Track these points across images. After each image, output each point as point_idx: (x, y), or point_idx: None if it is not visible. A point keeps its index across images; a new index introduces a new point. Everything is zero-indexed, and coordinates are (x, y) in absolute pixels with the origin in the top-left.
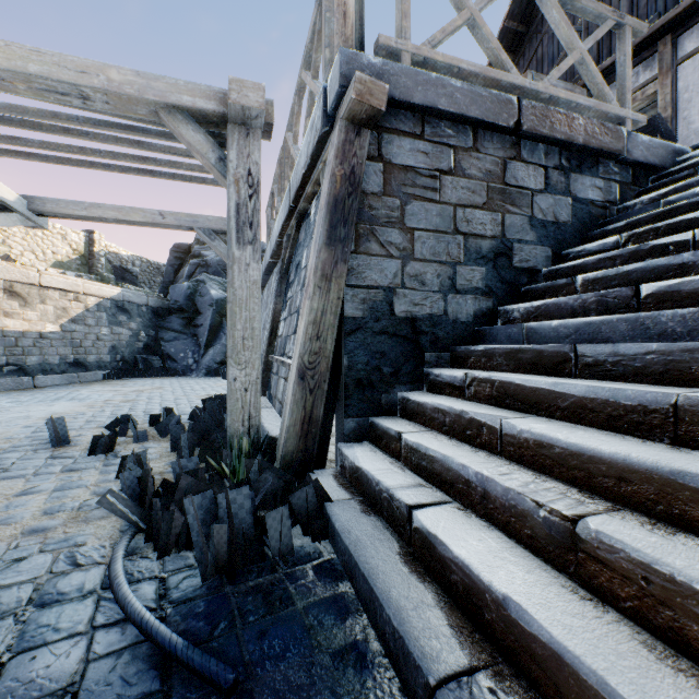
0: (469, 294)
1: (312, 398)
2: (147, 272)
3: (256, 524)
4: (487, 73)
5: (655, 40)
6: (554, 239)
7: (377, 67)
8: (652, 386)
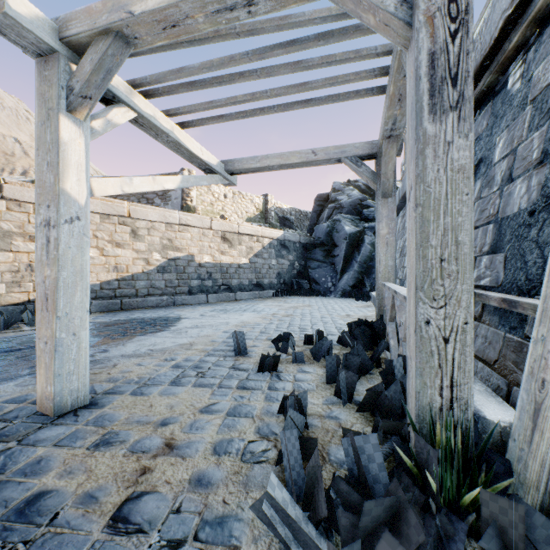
0: None
1: None
2: (299, 219)
3: None
4: None
5: None
6: None
7: None
8: None
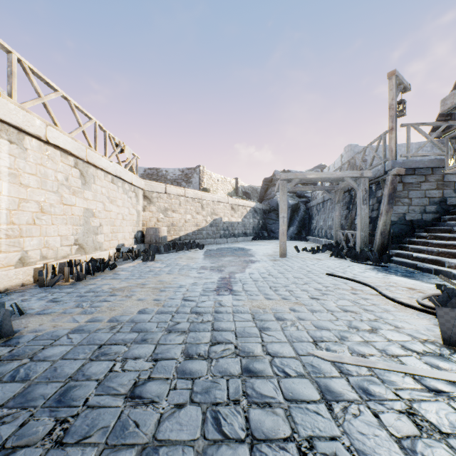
0: (430, 213)
1: (383, 239)
2: (252, 192)
3: (378, 258)
4: (436, 154)
5: None
6: None
7: (401, 162)
8: None
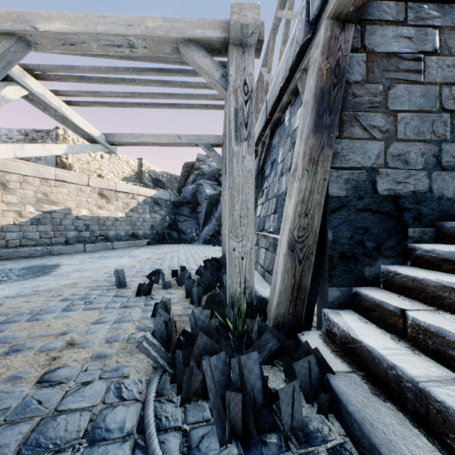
0: None
1: (301, 267)
2: (170, 181)
3: (263, 389)
4: None
5: None
6: None
7: None
8: None
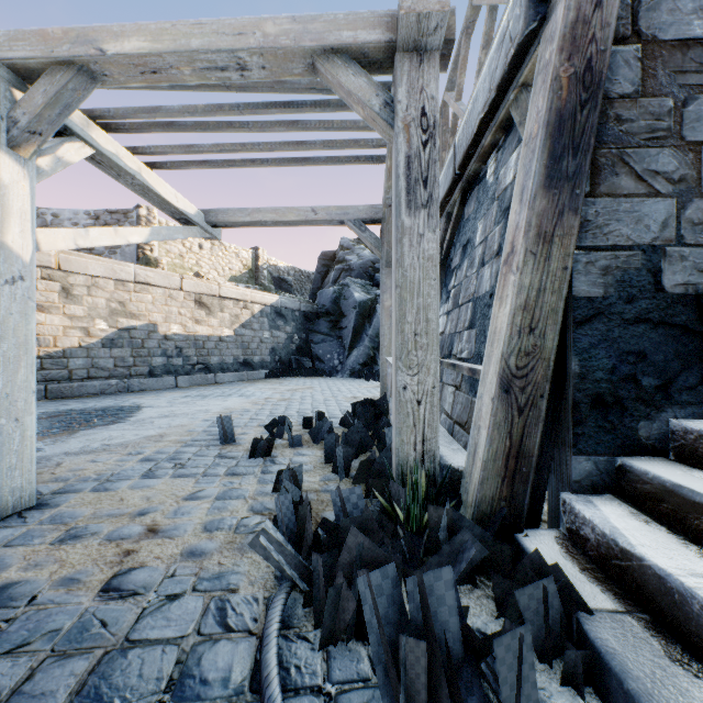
0: None
1: (522, 420)
2: (299, 281)
3: (463, 633)
4: None
5: None
6: None
7: None
8: None
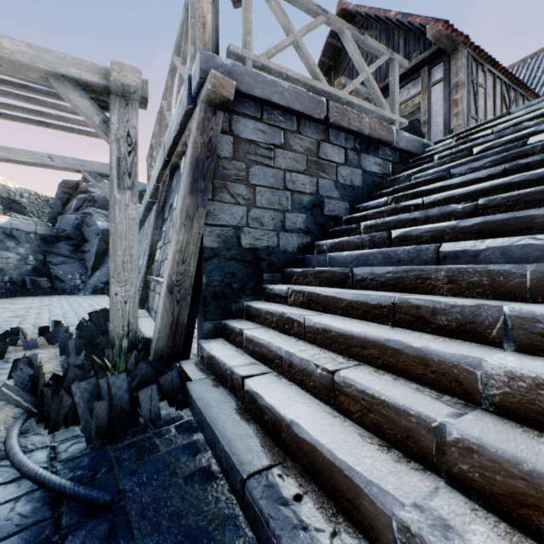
0: (294, 232)
1: (179, 307)
2: (36, 203)
3: (131, 400)
4: (306, 81)
5: (419, 69)
6: (351, 197)
7: (228, 67)
8: (389, 292)
